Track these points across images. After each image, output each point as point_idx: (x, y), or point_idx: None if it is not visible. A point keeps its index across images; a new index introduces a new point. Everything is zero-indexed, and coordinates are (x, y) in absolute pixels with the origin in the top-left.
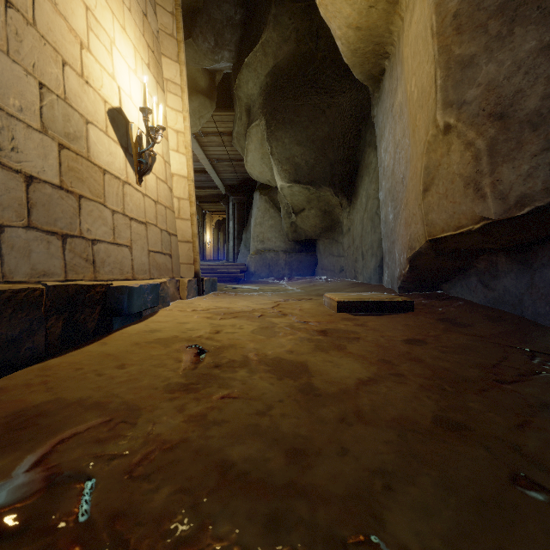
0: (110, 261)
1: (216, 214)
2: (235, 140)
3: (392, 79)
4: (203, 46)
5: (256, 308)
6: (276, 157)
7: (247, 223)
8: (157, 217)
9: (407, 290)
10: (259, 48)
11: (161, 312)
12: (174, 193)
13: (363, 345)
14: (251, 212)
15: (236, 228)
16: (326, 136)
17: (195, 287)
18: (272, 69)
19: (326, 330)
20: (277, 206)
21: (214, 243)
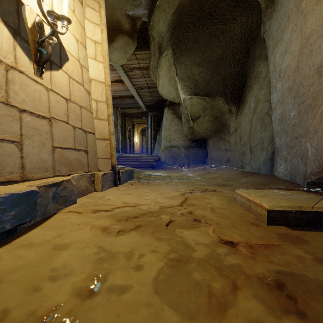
0: None
1: (141, 125)
2: (150, 72)
3: None
4: None
5: (164, 206)
6: (180, 76)
7: (159, 129)
8: (69, 115)
9: (320, 186)
10: None
11: (55, 217)
12: (92, 96)
13: None
14: (162, 122)
15: (153, 132)
16: (219, 56)
17: (111, 179)
18: (177, 8)
19: (282, 280)
20: (179, 117)
21: (140, 143)
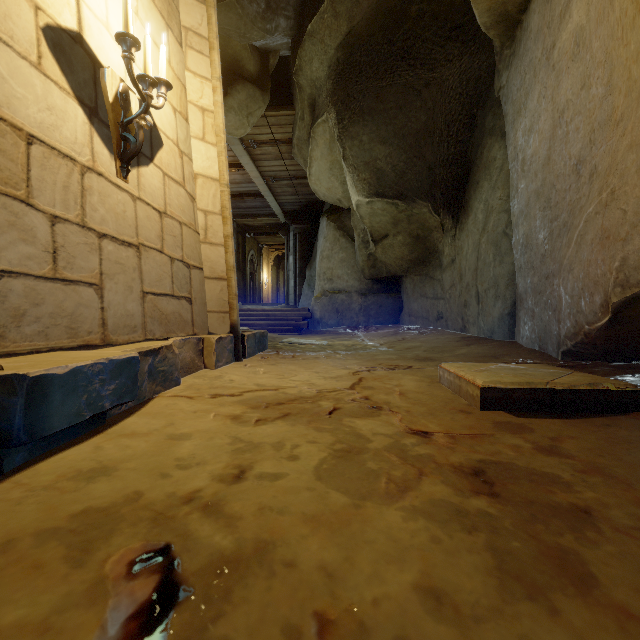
0: (40, 313)
1: (275, 248)
2: (295, 149)
3: (552, 1)
4: (249, 9)
5: (324, 390)
6: (350, 162)
7: (311, 258)
8: (164, 238)
9: (581, 357)
10: (327, 7)
11: (154, 402)
12: (197, 204)
13: (632, 559)
14: (316, 244)
15: (298, 263)
16: (422, 127)
17: (230, 348)
18: (346, 37)
19: (482, 468)
20: (349, 234)
21: (272, 283)
